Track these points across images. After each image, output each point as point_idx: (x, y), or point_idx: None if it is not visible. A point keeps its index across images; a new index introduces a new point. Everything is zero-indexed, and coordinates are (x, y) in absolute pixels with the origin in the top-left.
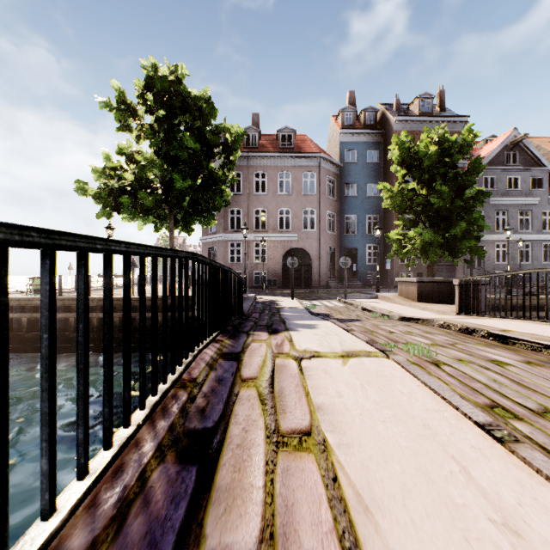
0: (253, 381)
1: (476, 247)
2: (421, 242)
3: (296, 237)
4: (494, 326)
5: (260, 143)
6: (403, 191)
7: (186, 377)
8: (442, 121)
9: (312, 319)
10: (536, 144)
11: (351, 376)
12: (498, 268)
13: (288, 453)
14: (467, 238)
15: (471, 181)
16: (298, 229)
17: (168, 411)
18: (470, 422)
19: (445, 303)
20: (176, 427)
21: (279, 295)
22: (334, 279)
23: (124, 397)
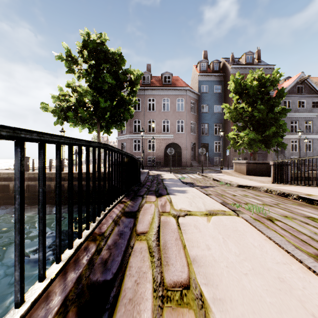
0: (144, 235)
1: (281, 142)
2: (248, 139)
3: (173, 136)
4: (300, 191)
5: (151, 81)
6: (237, 108)
7: (97, 231)
8: (259, 68)
9: (183, 186)
10: (315, 81)
11: (214, 231)
12: (292, 155)
13: (171, 309)
14: (275, 136)
15: (278, 102)
16: (174, 132)
17: (79, 262)
18: (315, 275)
19: (263, 176)
20: (82, 279)
21: (163, 170)
22: (195, 161)
23: (39, 257)
